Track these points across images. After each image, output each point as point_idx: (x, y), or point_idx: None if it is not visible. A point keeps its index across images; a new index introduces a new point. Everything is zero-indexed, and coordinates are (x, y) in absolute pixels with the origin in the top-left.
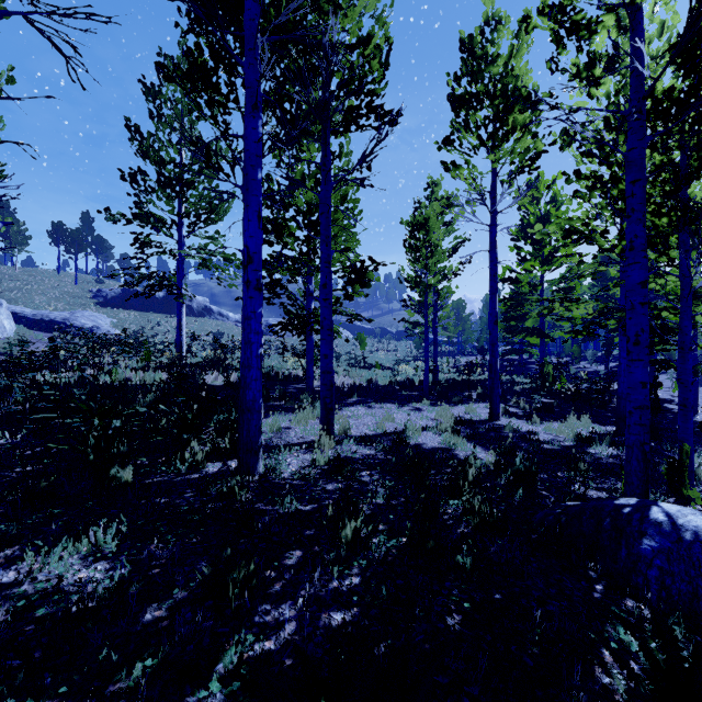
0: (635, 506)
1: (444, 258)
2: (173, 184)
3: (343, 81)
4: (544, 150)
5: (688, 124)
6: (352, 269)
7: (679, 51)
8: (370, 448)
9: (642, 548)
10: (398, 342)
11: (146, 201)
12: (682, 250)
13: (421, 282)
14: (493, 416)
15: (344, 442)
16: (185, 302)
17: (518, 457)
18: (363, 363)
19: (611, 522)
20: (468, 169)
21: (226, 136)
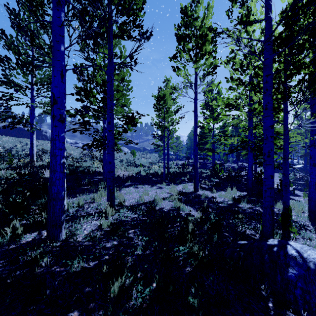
0: (278, 245)
1: (173, 114)
2: (26, 66)
3: (119, 3)
4: (218, 65)
5: (290, 50)
6: (127, 117)
7: (290, 9)
8: (135, 213)
9: (289, 275)
10: (151, 154)
11: (10, 74)
12: (285, 112)
13: (162, 125)
14: (195, 190)
15: (121, 211)
16: (43, 133)
17: (212, 215)
18: (134, 164)
19: (269, 257)
20: (184, 71)
21: (39, 21)
